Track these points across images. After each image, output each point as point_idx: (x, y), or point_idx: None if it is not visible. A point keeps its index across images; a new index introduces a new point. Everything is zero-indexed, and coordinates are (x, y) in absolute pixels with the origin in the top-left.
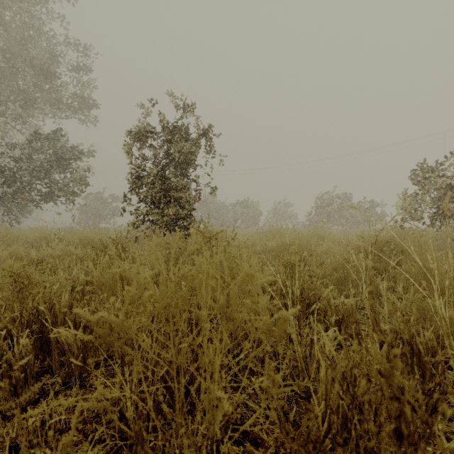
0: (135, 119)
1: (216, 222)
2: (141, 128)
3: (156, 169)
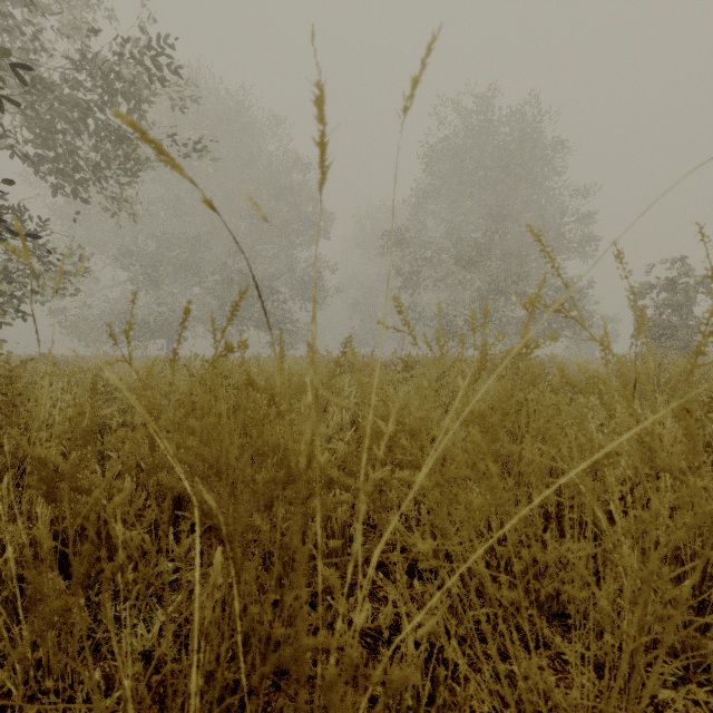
0: (640, 283)
1: None
2: (645, 288)
3: (657, 316)
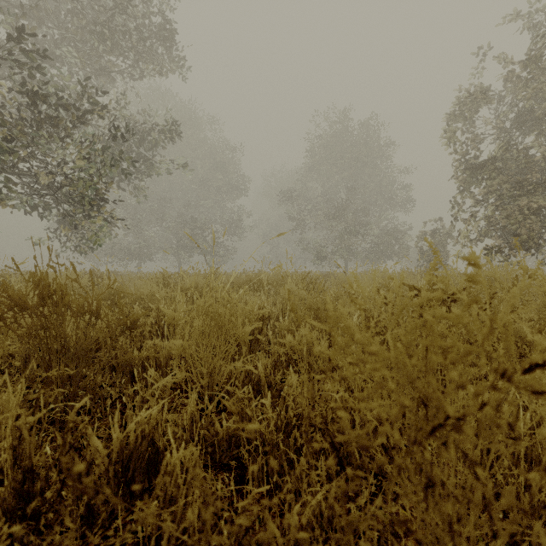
0: (422, 232)
1: (541, 267)
2: (424, 235)
3: (428, 250)
